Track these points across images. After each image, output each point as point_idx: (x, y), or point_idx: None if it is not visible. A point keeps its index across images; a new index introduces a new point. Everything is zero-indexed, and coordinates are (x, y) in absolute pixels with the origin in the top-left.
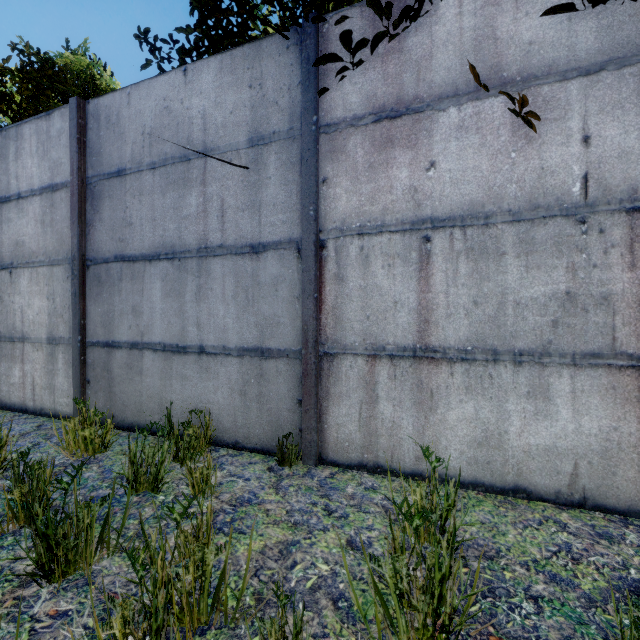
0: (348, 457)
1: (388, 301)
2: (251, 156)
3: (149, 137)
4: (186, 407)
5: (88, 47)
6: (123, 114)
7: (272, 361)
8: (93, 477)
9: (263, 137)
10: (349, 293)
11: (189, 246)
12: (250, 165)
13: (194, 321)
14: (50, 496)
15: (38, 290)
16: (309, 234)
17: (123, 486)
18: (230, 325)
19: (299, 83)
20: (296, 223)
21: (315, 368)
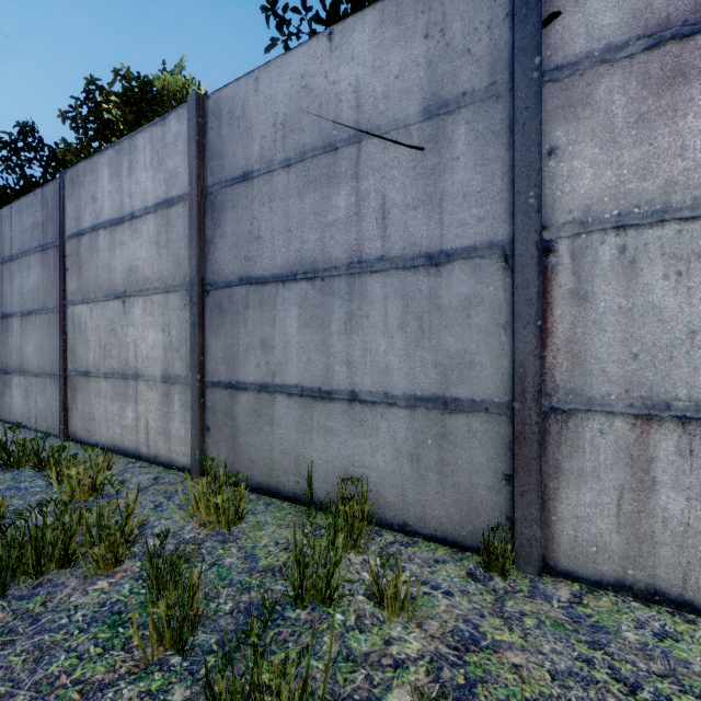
0: (596, 569)
1: (676, 330)
2: (427, 132)
3: (282, 127)
4: (332, 470)
5: (184, 66)
6: (249, 104)
7: (461, 416)
8: (236, 566)
9: (446, 103)
10: (598, 319)
11: (336, 261)
12: (426, 144)
13: (343, 358)
14: (198, 605)
15: (152, 321)
16: (527, 233)
17: (288, 596)
18: (395, 365)
19: (506, 15)
20: (501, 219)
21: (538, 431)
